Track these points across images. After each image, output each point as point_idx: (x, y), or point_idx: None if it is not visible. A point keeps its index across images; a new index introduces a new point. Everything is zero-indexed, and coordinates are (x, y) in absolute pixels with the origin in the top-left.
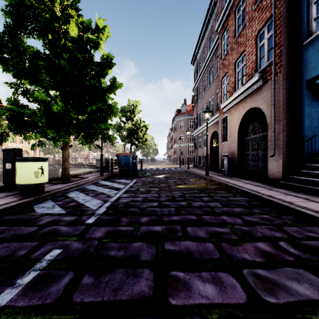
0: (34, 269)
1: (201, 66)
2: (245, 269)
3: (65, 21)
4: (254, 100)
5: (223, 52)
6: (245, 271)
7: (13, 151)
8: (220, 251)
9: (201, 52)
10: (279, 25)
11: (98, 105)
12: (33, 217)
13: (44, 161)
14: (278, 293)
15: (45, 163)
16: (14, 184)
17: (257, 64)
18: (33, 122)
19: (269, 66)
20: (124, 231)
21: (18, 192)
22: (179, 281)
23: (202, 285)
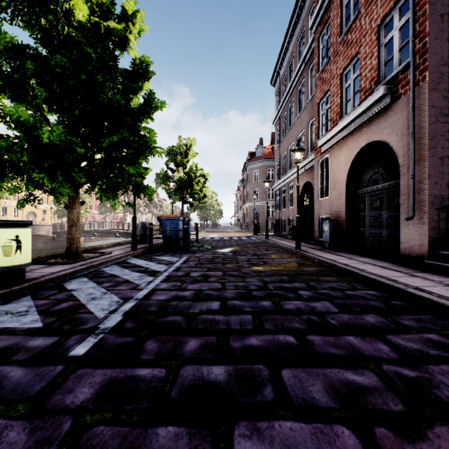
0: None
1: (286, 86)
2: None
3: None
4: (375, 130)
5: (321, 60)
6: None
7: None
8: None
9: (285, 66)
10: (422, 1)
11: (122, 134)
12: None
13: (21, 227)
14: None
15: (25, 230)
16: None
17: (380, 71)
18: (12, 161)
19: (402, 72)
20: (143, 381)
21: None
22: None
23: None
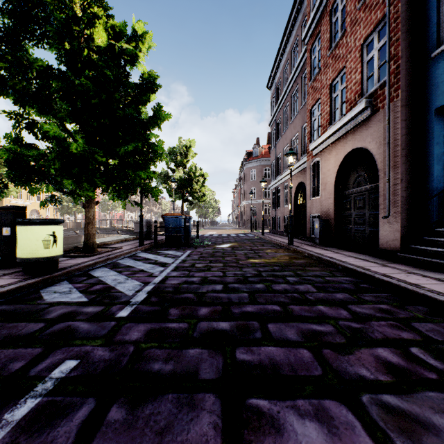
0: (32, 395)
1: (281, 90)
2: (365, 395)
3: (88, 23)
4: (358, 138)
5: (312, 70)
6: (365, 398)
7: (13, 210)
8: (322, 363)
9: (281, 71)
10: (396, 29)
11: (136, 144)
12: (39, 308)
13: (57, 225)
14: (424, 438)
15: (59, 227)
16: (15, 257)
17: (363, 85)
18: (42, 168)
19: (381, 88)
20: (174, 329)
21: (19, 269)
22: (263, 416)
23: (300, 423)
